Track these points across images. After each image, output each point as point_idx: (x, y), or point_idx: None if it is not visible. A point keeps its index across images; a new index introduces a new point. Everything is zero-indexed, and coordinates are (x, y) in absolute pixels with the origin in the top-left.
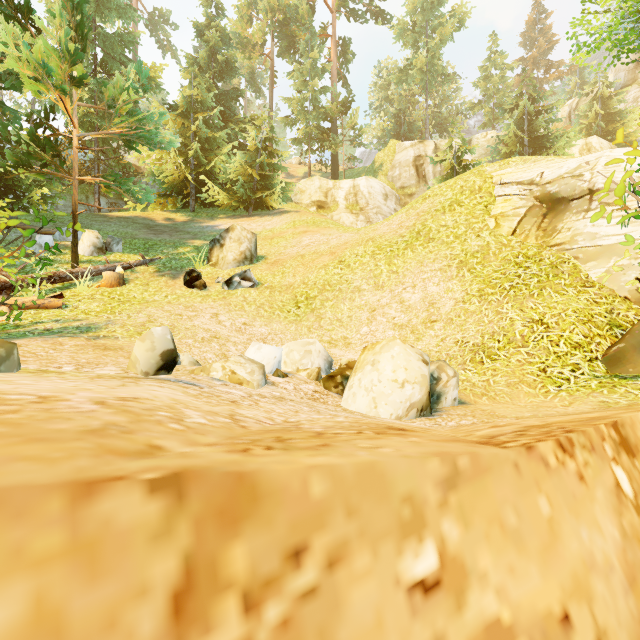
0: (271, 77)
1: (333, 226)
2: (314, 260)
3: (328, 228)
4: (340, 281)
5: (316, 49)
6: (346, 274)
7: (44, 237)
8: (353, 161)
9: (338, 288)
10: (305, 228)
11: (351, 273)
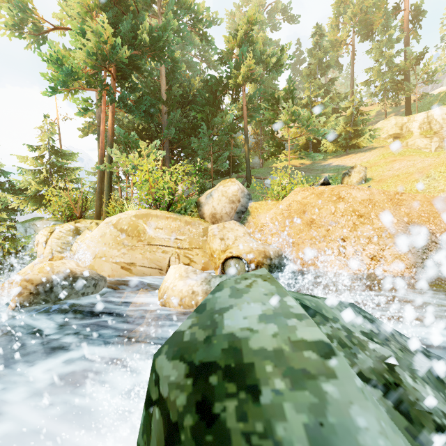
0: (352, 57)
1: (414, 154)
2: (407, 177)
3: (411, 156)
4: (428, 187)
5: (391, 27)
6: (432, 183)
7: (268, 181)
8: (425, 96)
9: (427, 191)
10: (393, 158)
11: (436, 182)
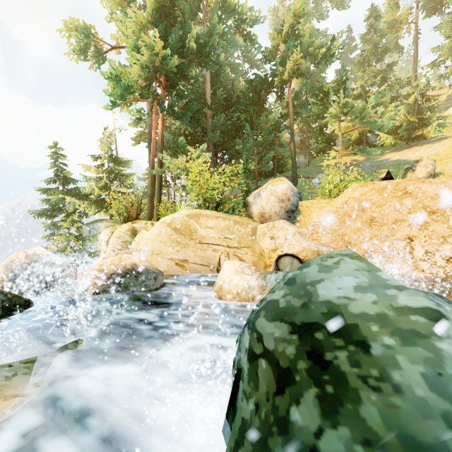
0: (415, 36)
1: None
2: None
3: None
4: None
5: None
6: None
7: (316, 180)
8: None
9: None
10: None
11: None
